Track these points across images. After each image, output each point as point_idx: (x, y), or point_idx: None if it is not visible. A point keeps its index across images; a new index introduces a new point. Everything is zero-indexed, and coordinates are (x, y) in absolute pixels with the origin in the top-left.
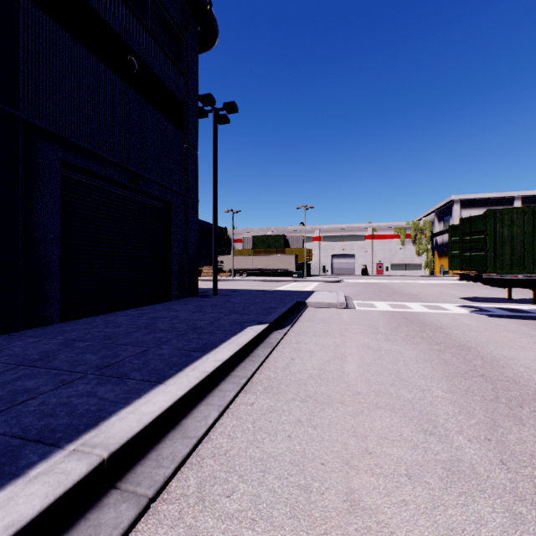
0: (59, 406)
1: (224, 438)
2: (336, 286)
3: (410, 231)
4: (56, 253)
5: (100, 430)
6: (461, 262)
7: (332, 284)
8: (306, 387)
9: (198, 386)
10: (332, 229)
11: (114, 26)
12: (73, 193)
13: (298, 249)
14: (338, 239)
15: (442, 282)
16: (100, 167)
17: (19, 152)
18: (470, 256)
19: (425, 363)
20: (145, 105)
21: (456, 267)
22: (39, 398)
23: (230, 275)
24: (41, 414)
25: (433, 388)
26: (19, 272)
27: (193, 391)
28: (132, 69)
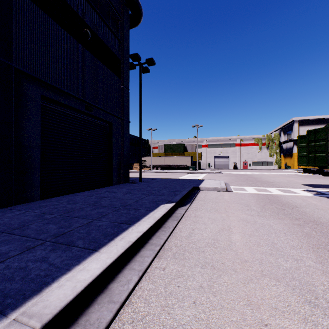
0: (18, 270)
1: (142, 302)
2: (217, 176)
3: (265, 141)
4: (37, 155)
5: (41, 298)
6: (307, 160)
7: (215, 174)
8: (204, 254)
9: (124, 254)
10: (214, 140)
11: (75, 9)
12: (49, 116)
13: (193, 153)
14: (218, 146)
15: (287, 174)
16: (67, 99)
17: (12, 89)
18: (314, 156)
19: (292, 235)
20: (95, 61)
21: (303, 164)
22: (6, 262)
23: (150, 169)
24: (2, 278)
25: (304, 258)
26: (12, 167)
27: (120, 258)
28: (87, 37)
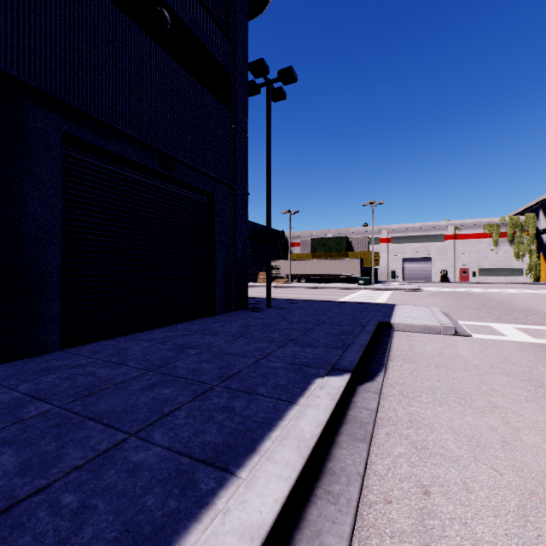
0: None
1: None
2: (416, 297)
3: (506, 228)
4: (56, 257)
5: None
6: None
7: (410, 293)
8: None
9: None
10: (403, 229)
11: None
12: (85, 179)
13: (363, 253)
14: (411, 241)
15: None
16: (120, 146)
17: None
18: None
19: None
20: (181, 73)
21: None
22: None
23: (287, 282)
24: None
25: None
26: None
27: None
28: (163, 24)
